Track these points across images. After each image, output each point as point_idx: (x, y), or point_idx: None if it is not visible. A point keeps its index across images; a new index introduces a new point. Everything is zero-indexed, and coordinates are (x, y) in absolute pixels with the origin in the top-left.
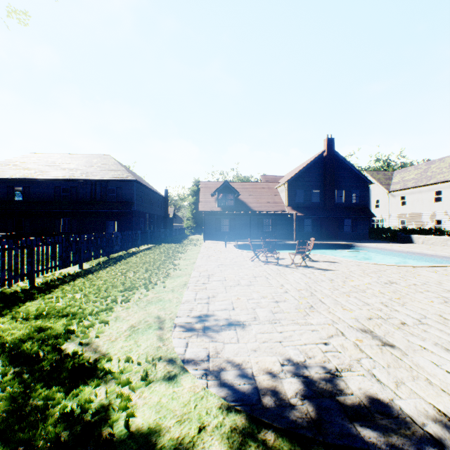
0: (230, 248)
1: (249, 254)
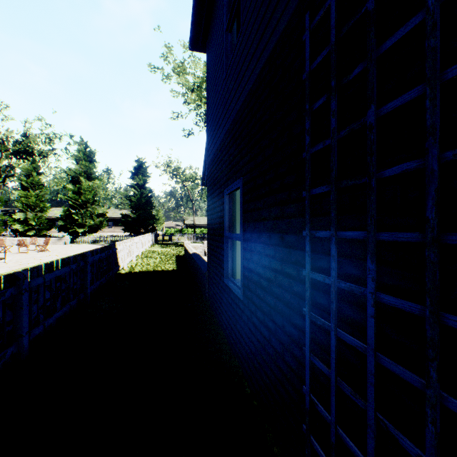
0: (2, 262)
1: (23, 255)
